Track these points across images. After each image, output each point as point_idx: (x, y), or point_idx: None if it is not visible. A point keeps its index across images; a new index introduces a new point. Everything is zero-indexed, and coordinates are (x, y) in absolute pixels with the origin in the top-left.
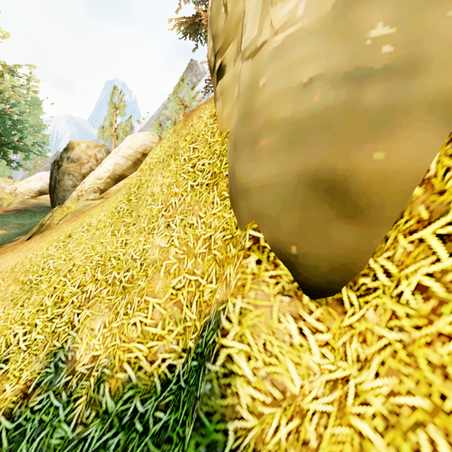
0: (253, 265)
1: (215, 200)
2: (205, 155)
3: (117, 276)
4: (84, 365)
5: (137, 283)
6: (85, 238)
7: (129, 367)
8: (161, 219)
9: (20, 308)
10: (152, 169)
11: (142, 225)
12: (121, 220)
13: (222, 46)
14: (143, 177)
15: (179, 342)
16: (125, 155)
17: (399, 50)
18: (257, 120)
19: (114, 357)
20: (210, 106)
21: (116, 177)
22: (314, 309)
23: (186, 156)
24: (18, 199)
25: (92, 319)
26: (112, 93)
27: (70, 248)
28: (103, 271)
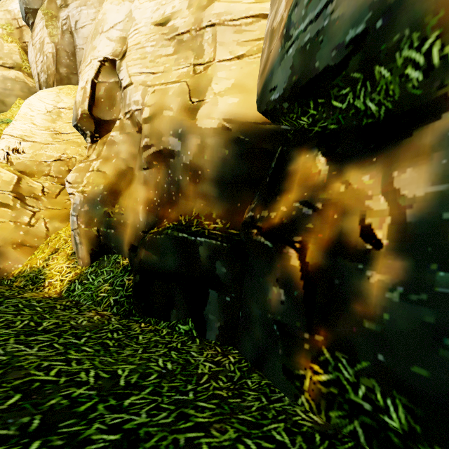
0: None
1: None
2: None
3: None
4: None
5: None
6: None
7: None
8: None
9: None
10: None
11: None
12: None
13: None
14: None
15: None
16: None
17: (12, 88)
18: None
19: None
20: None
21: None
22: None
23: None
24: None
25: None
26: None
27: None
28: None
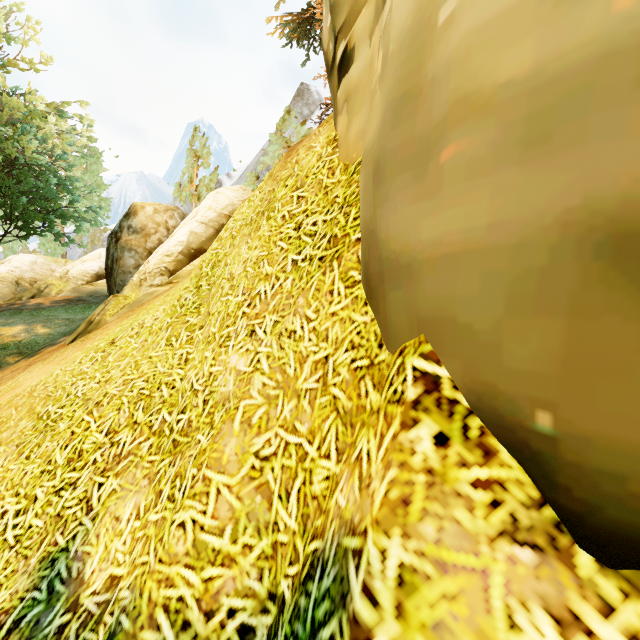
0: (428, 447)
1: (334, 288)
2: (317, 207)
3: (168, 418)
4: (94, 594)
5: (195, 437)
6: (132, 347)
7: (166, 620)
8: (241, 321)
9: (23, 462)
10: (235, 237)
11: (211, 330)
12: (182, 320)
13: (348, 17)
14: (221, 250)
15: (262, 575)
16: (204, 219)
17: None
18: (433, 103)
19: (140, 591)
20: (327, 128)
21: (191, 252)
22: (617, 600)
23: (285, 211)
24: (70, 285)
25: (120, 498)
26: (192, 137)
27: (109, 363)
28: (147, 408)
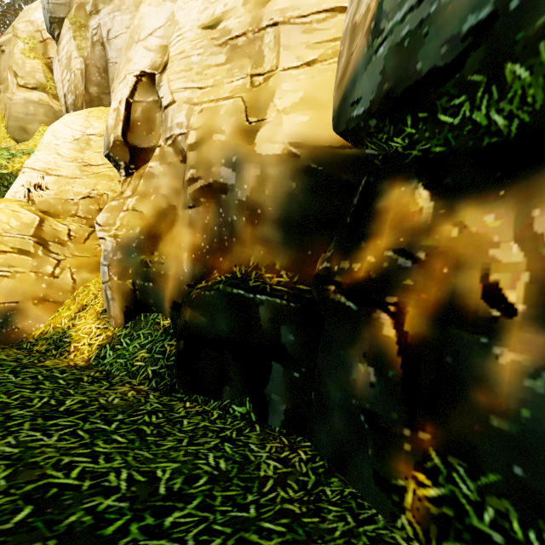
0: (9, 140)
1: None
2: None
3: None
4: None
5: None
6: None
7: None
8: None
9: None
10: None
11: None
12: None
13: None
14: None
15: None
16: None
17: (35, 113)
18: (11, 114)
19: None
20: None
21: None
22: None
23: None
24: None
25: None
26: None
27: None
28: None
